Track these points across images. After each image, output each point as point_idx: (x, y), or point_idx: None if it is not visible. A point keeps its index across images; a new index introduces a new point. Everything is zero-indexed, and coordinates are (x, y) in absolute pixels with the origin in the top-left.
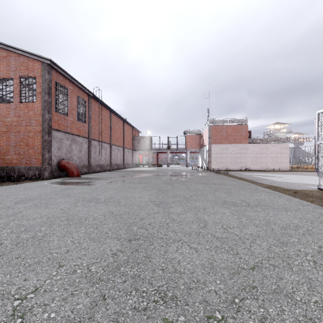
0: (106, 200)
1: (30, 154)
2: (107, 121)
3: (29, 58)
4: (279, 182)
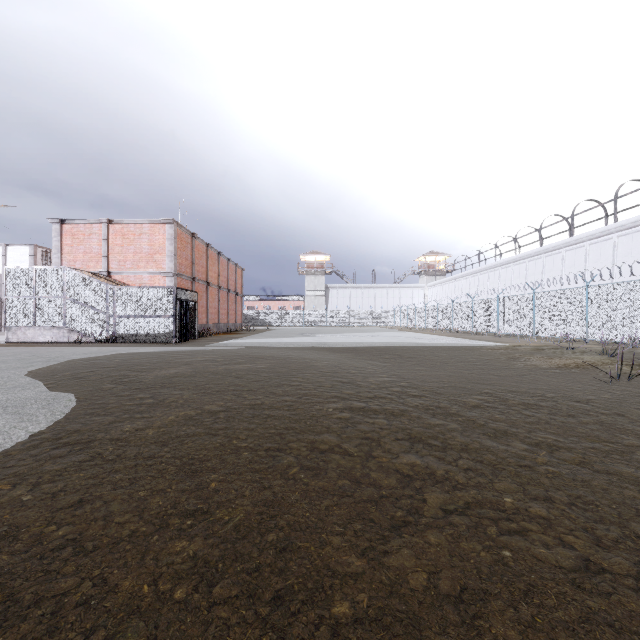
0: None
1: None
2: None
3: None
4: None
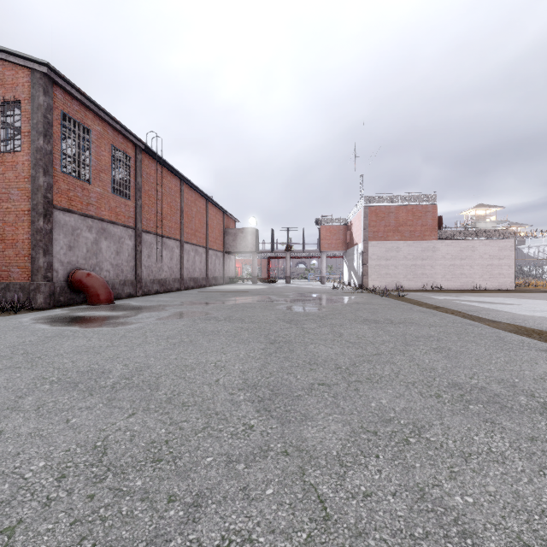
0: (122, 380)
1: (7, 258)
2: (174, 199)
3: (6, 62)
4: (533, 319)
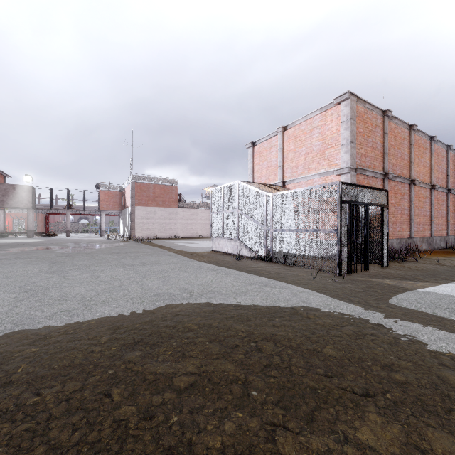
0: None
1: None
2: None
3: None
4: (190, 248)
